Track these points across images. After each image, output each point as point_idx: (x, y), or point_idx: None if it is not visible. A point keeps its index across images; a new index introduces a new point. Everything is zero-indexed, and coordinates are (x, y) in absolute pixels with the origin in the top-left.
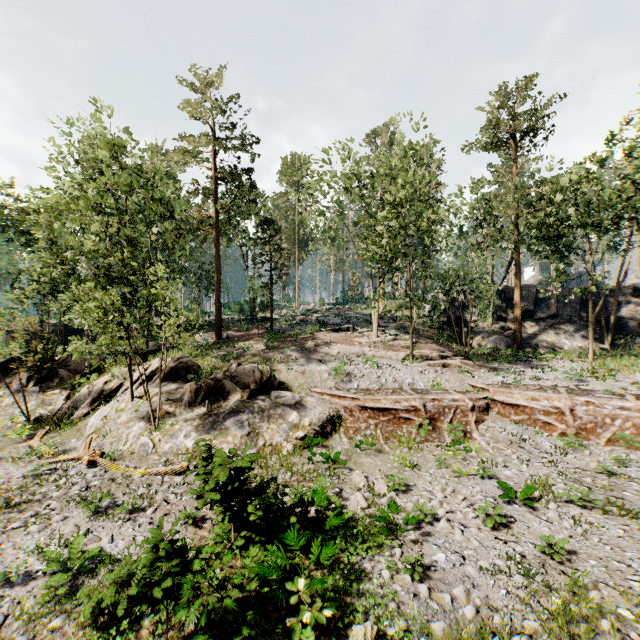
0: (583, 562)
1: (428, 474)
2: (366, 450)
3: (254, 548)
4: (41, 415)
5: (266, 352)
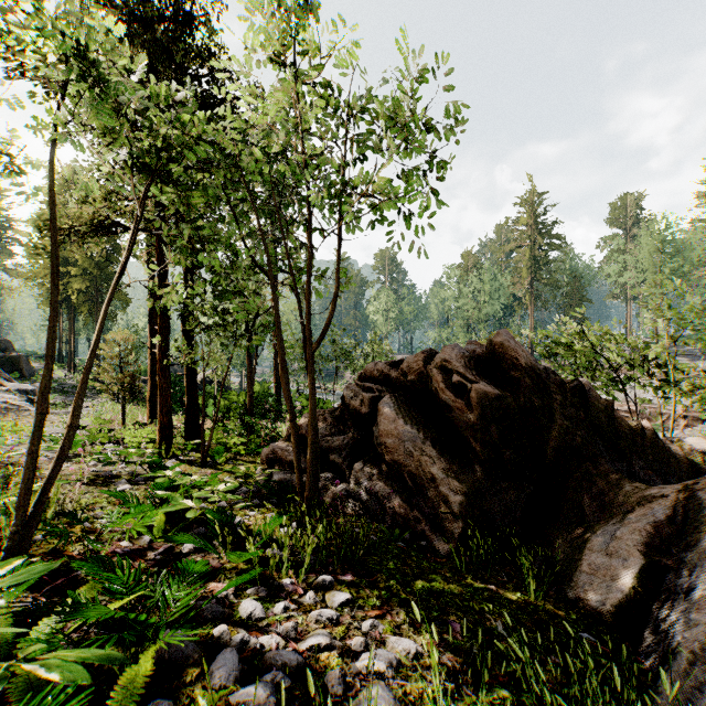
0: None
1: None
2: None
3: None
4: None
5: None
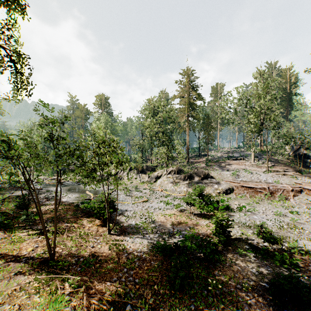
0: (304, 225)
1: (262, 206)
2: (241, 199)
3: (205, 206)
4: (143, 181)
5: (206, 167)
